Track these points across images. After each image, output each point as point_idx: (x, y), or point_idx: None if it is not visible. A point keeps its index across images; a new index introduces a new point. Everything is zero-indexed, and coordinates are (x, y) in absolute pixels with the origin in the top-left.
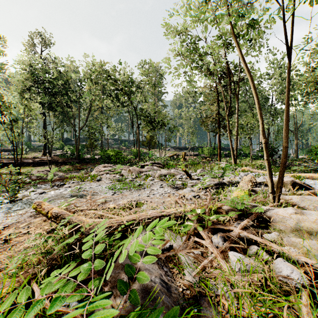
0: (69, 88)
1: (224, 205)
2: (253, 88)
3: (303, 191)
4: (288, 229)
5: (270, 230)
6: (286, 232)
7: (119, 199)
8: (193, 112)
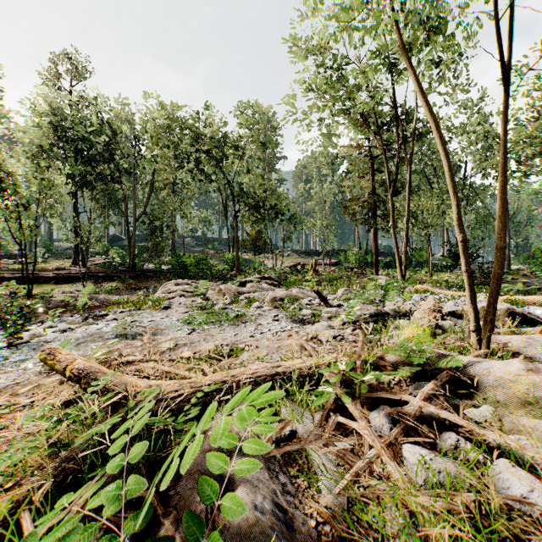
0: (118, 150)
1: (388, 354)
2: (442, 142)
3: (529, 328)
4: (513, 400)
5: (478, 401)
6: (510, 406)
7: (199, 342)
8: (330, 190)
